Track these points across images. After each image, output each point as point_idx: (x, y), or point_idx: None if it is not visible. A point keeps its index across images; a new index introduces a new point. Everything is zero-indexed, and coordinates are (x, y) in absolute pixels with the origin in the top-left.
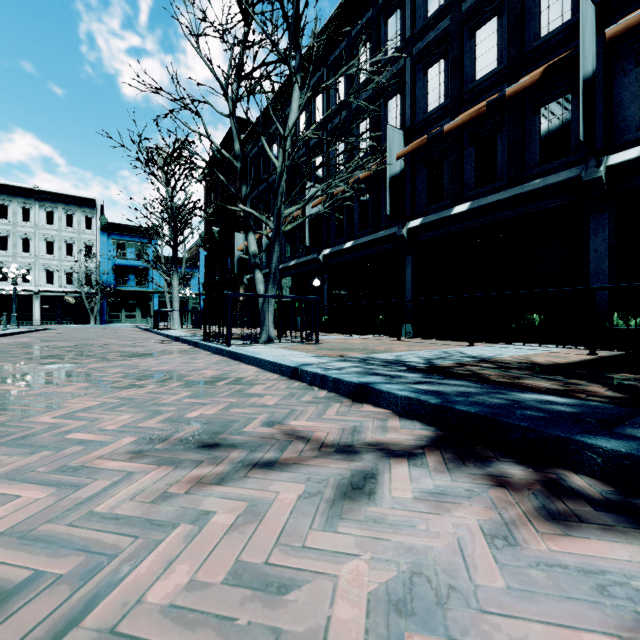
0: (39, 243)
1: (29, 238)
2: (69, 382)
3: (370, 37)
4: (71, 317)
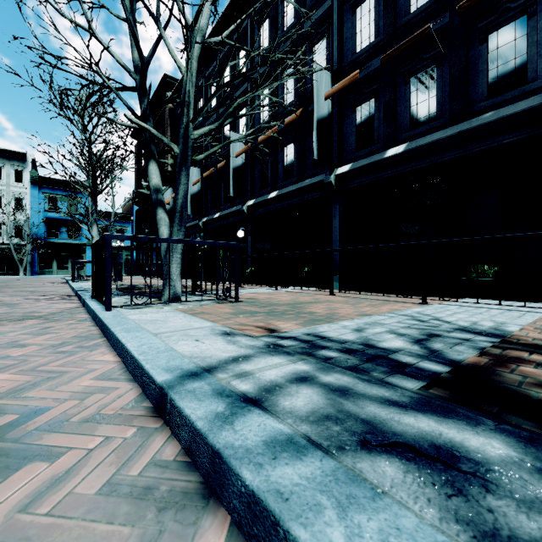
0: None
1: None
2: None
3: None
4: None
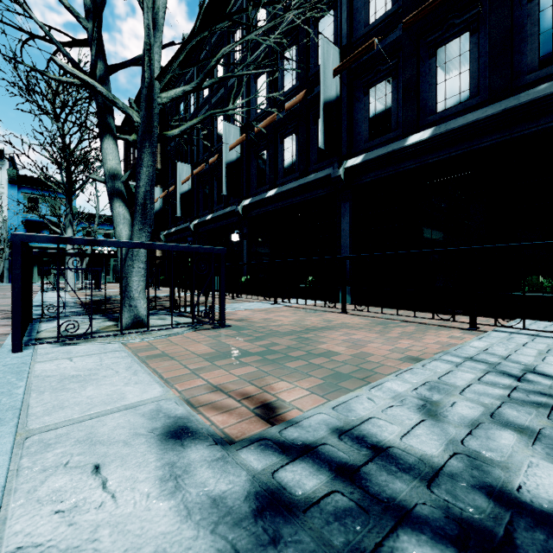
0: None
1: None
2: None
3: None
4: None
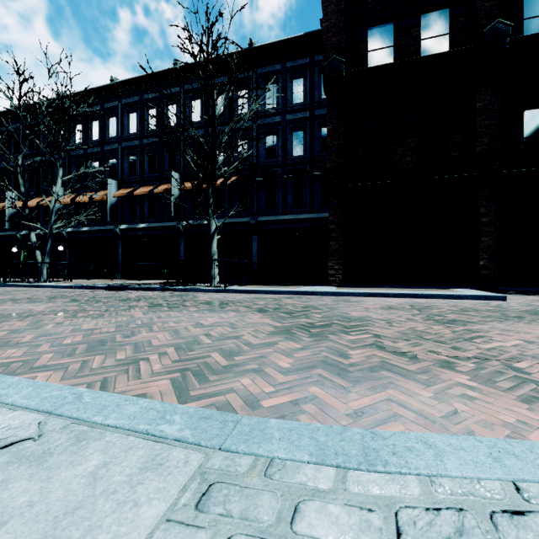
0: None
1: None
2: None
3: (99, 119)
4: None
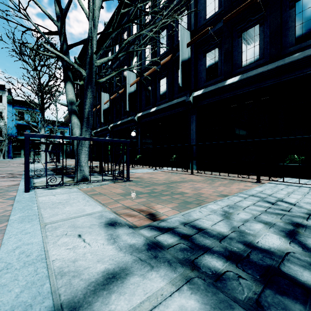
0: None
1: None
2: None
3: None
4: None
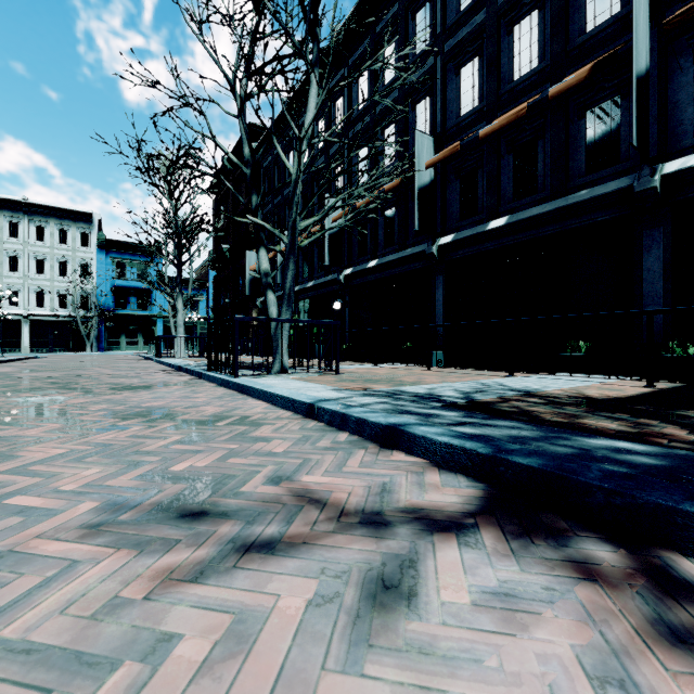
0: (28, 261)
1: (17, 256)
2: (38, 422)
3: (396, 34)
4: (65, 344)
